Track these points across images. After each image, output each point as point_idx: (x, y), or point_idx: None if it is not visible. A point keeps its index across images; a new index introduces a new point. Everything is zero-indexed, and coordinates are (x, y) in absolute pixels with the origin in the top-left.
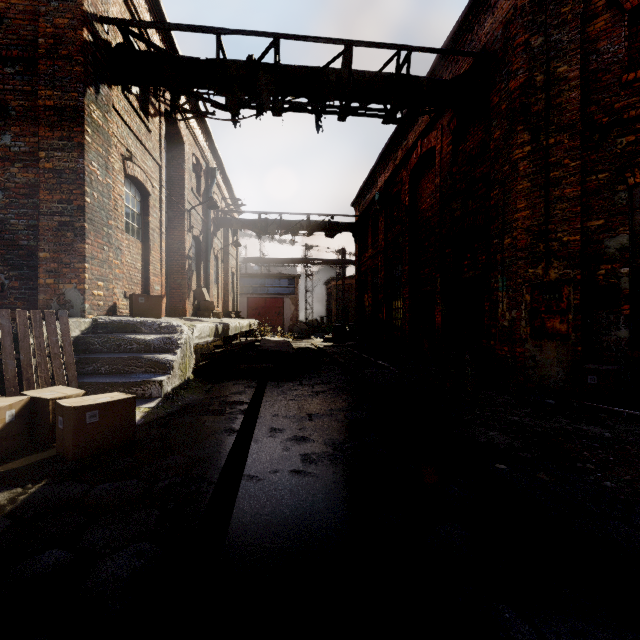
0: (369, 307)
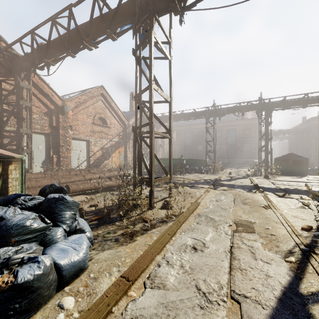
0: None
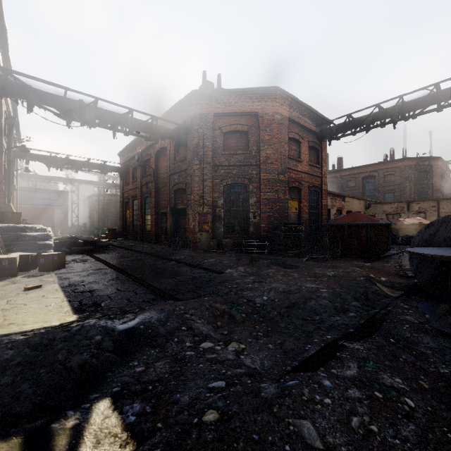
0: (130, 218)
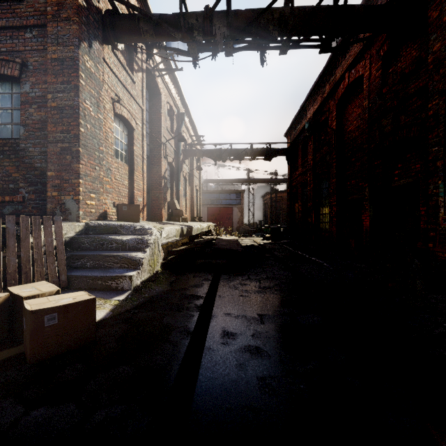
0: (299, 213)
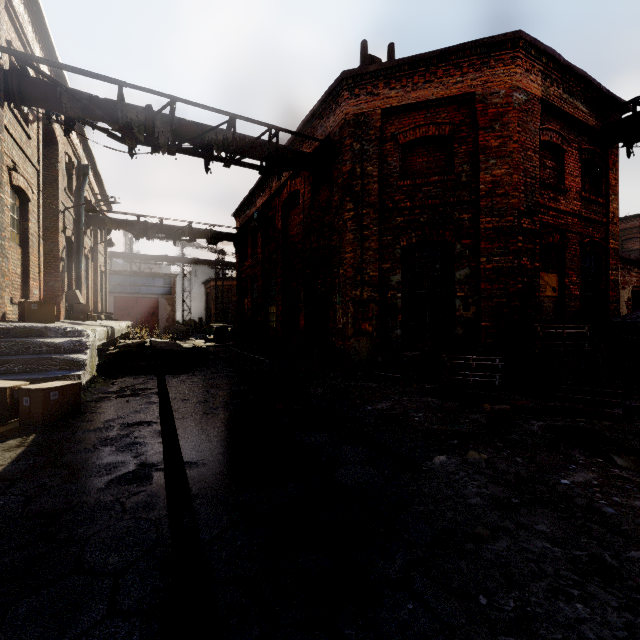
0: (249, 310)
